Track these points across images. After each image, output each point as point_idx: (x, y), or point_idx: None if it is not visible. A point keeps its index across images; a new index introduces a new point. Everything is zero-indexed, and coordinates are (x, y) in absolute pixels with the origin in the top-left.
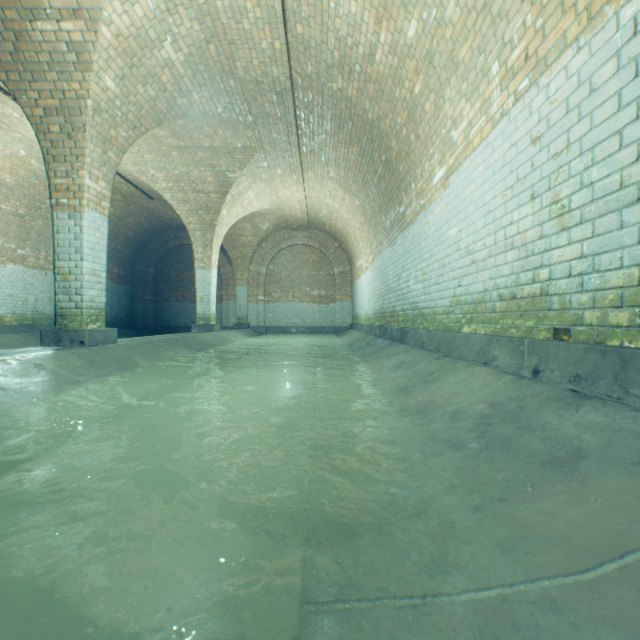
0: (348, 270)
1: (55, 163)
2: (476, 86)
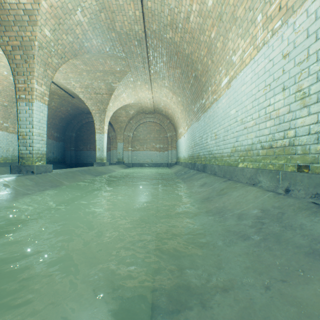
0: (174, 134)
1: (18, 76)
2: (247, 29)
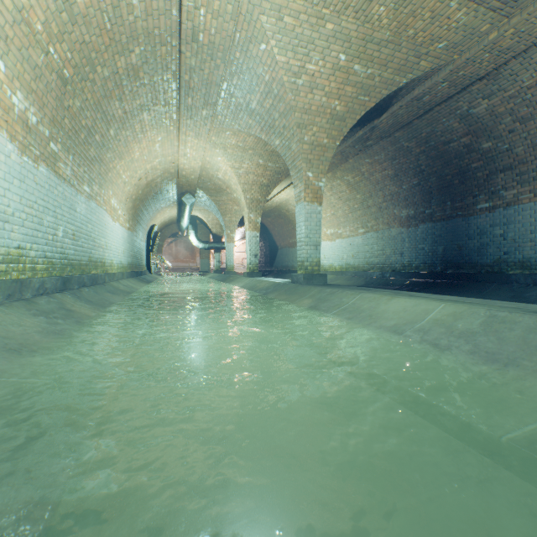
0: None
1: None
2: None
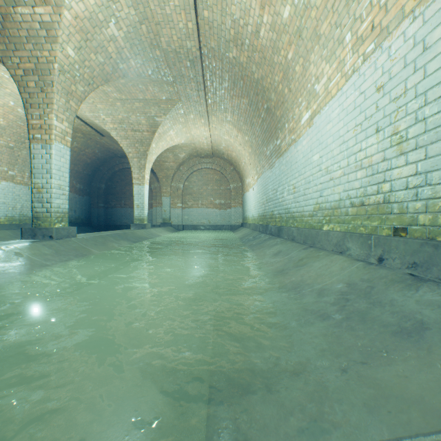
0: (240, 186)
1: (32, 109)
2: (334, 51)
